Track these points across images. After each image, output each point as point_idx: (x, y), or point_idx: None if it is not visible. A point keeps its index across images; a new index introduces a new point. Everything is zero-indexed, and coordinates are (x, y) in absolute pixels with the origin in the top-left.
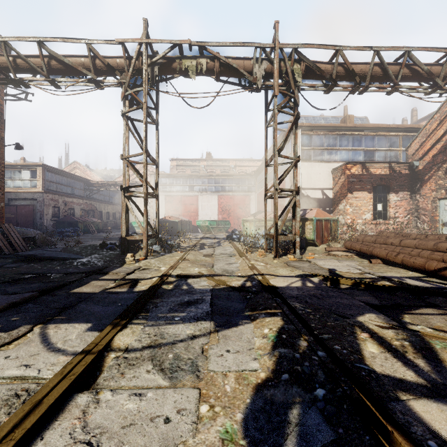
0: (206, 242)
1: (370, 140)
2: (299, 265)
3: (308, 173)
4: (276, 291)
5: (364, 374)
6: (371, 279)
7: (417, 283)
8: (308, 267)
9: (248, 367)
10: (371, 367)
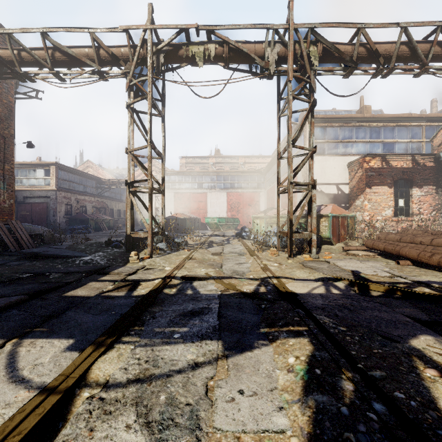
0: (215, 239)
1: (390, 132)
2: (316, 265)
3: (322, 167)
4: (297, 300)
5: None
6: (405, 284)
7: None
8: (327, 269)
9: (272, 424)
10: None
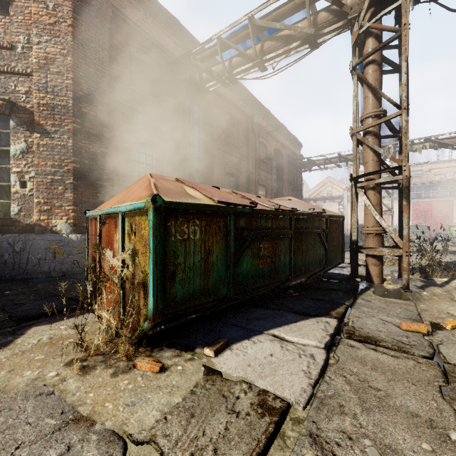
0: None
1: None
2: None
3: None
4: None
5: None
6: None
7: None
8: None
9: None
10: None
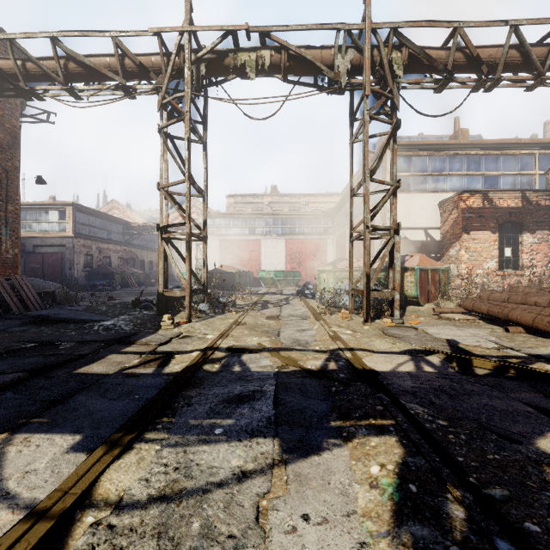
0: (270, 298)
1: (493, 162)
2: (401, 333)
3: (406, 208)
4: (378, 381)
5: None
6: (518, 358)
7: None
8: (415, 338)
9: None
10: None
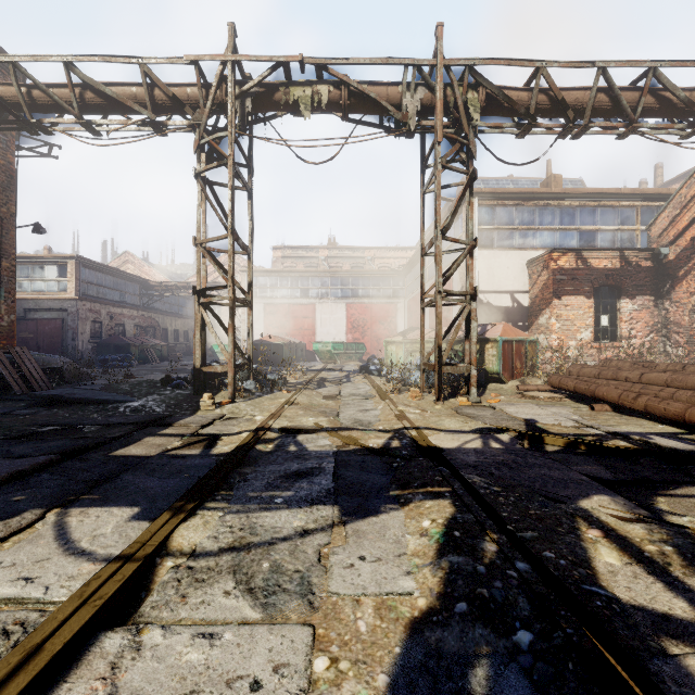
0: (327, 375)
1: (589, 214)
2: (476, 412)
3: (489, 267)
4: (441, 456)
5: (599, 605)
6: (595, 436)
7: (673, 444)
8: (491, 417)
9: (397, 587)
10: (610, 592)
